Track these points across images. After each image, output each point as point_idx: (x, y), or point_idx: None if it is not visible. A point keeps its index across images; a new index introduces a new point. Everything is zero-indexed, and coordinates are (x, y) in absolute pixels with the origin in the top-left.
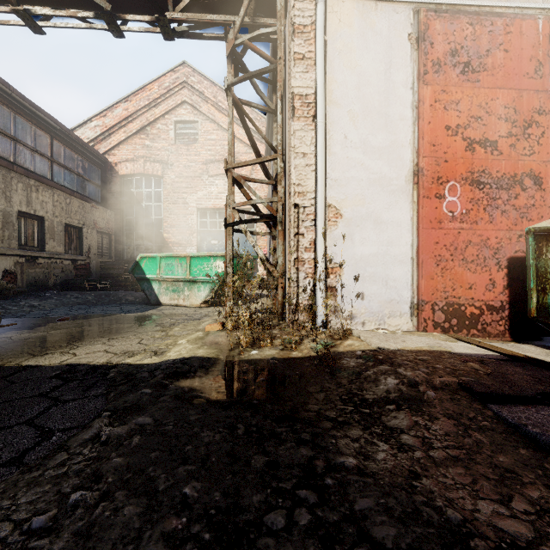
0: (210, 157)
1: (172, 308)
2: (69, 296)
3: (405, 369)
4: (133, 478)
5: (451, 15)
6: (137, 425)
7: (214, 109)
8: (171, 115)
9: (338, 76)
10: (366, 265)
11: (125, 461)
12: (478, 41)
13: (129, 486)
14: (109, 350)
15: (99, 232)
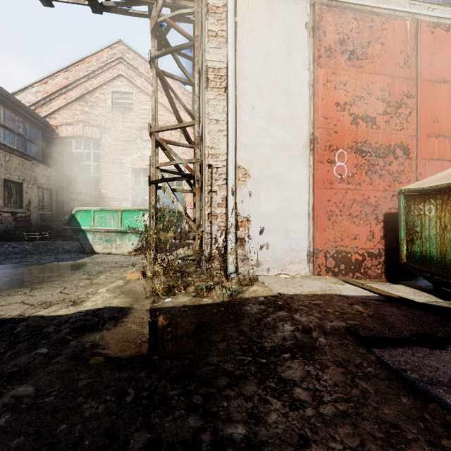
0: (144, 124)
1: (104, 256)
2: (6, 246)
3: (300, 315)
4: None
5: (340, 10)
6: (13, 398)
7: (147, 83)
8: (108, 86)
9: (246, 53)
10: (271, 219)
11: None
12: (361, 34)
13: None
14: (26, 301)
15: (39, 187)
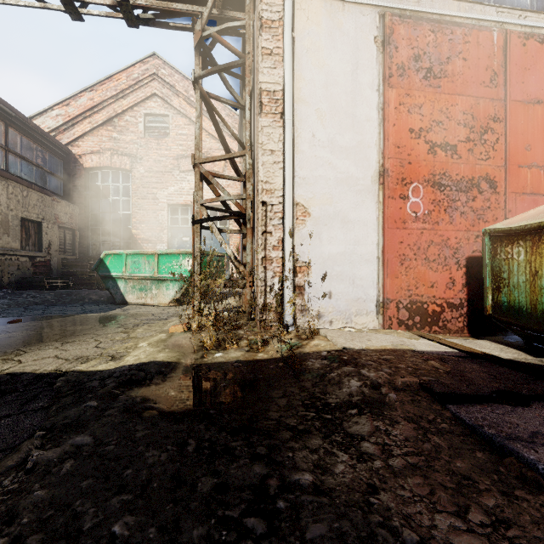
0: (182, 152)
1: (138, 308)
2: (25, 296)
3: (368, 370)
4: (55, 515)
5: (414, 21)
6: (72, 447)
7: (185, 103)
8: (140, 107)
9: (306, 73)
10: (334, 263)
11: (50, 493)
12: (439, 48)
13: (47, 527)
14: (60, 355)
15: (61, 227)
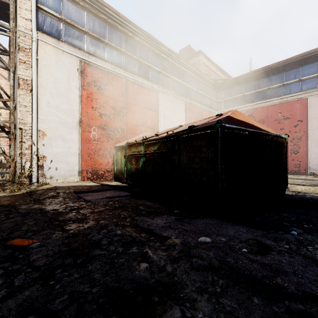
0: None
1: None
2: None
3: (59, 190)
4: None
5: (94, 67)
6: None
7: None
8: None
9: (44, 75)
10: (58, 156)
11: None
12: (103, 80)
13: None
14: None
15: None
